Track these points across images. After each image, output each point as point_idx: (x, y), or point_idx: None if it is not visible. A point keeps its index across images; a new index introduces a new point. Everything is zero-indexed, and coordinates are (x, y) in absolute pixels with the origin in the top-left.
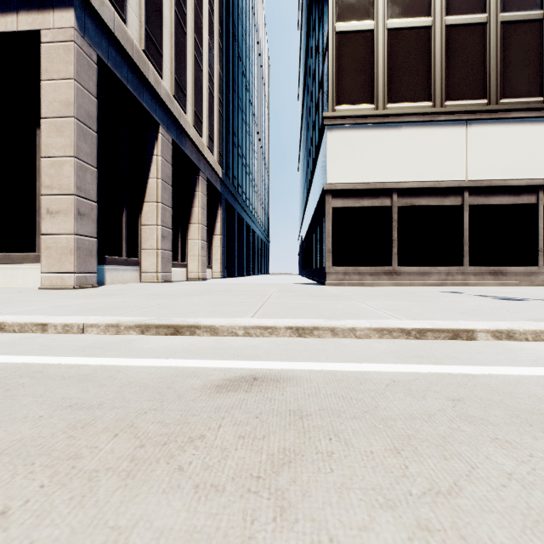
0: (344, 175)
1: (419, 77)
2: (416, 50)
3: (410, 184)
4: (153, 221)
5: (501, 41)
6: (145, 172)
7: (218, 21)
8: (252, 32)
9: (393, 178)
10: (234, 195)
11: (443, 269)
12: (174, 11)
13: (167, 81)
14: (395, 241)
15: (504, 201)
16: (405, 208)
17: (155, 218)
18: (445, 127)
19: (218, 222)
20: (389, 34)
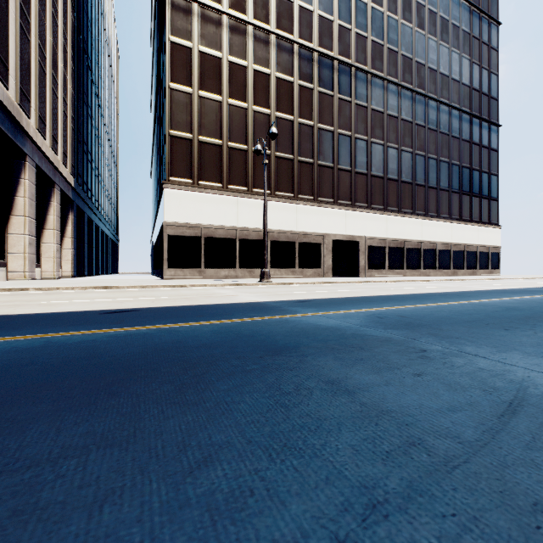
0: (175, 217)
1: (216, 171)
2: (214, 156)
3: (210, 226)
4: (21, 231)
5: (253, 161)
6: (12, 191)
7: (71, 46)
8: (102, 36)
9: (202, 222)
10: (84, 200)
11: (227, 270)
12: (38, 61)
13: (32, 118)
14: (203, 255)
15: (254, 238)
16: (209, 238)
17: (23, 228)
18: (228, 199)
19: (69, 226)
20: (200, 144)
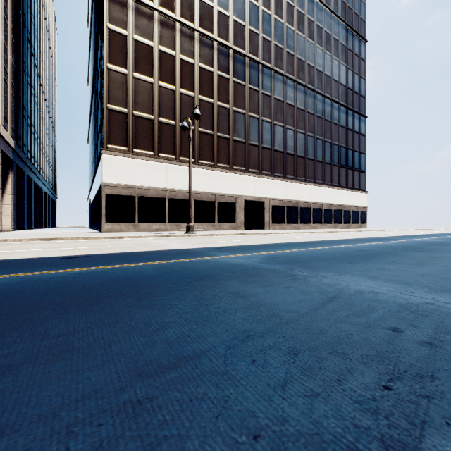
0: (112, 179)
1: (148, 141)
2: (147, 128)
3: (144, 187)
4: None
5: (180, 134)
6: None
7: (11, 20)
8: (40, 12)
9: (136, 183)
10: (24, 161)
11: (158, 224)
12: None
13: None
14: (137, 212)
15: (181, 197)
16: (142, 197)
17: None
18: (159, 165)
19: (9, 183)
20: (135, 118)
